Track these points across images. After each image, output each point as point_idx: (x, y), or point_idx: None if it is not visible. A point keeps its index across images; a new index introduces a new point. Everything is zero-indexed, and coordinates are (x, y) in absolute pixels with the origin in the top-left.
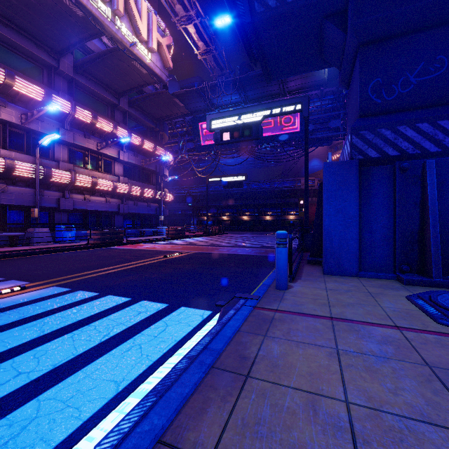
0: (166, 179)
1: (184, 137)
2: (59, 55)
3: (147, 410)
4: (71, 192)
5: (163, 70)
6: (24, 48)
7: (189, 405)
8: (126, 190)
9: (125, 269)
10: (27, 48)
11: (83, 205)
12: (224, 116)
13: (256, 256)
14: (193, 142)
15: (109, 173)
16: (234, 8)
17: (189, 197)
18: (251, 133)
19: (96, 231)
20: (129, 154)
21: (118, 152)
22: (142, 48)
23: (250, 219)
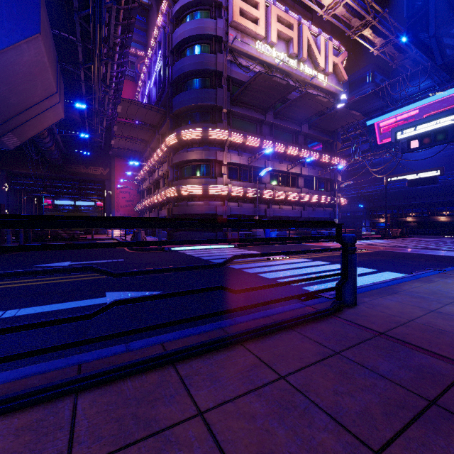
0: (341, 185)
1: (357, 139)
2: (266, 112)
3: (392, 280)
4: (272, 204)
5: (337, 86)
6: (249, 115)
7: (407, 282)
8: (307, 199)
9: (331, 255)
10: (250, 115)
11: (279, 213)
12: (412, 126)
13: (451, 257)
14: (367, 142)
15: (294, 187)
16: (424, 49)
17: (360, 198)
18: (446, 137)
19: (293, 232)
20: (308, 169)
21: (300, 169)
22: (319, 76)
23: (451, 220)
